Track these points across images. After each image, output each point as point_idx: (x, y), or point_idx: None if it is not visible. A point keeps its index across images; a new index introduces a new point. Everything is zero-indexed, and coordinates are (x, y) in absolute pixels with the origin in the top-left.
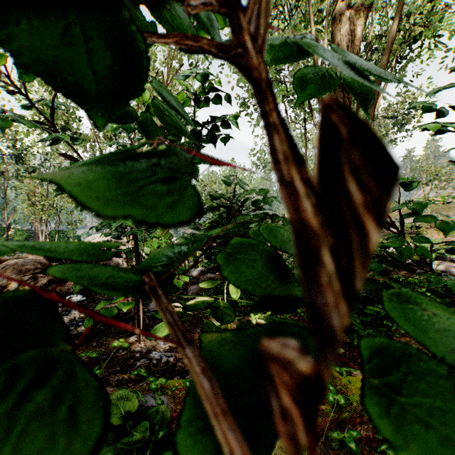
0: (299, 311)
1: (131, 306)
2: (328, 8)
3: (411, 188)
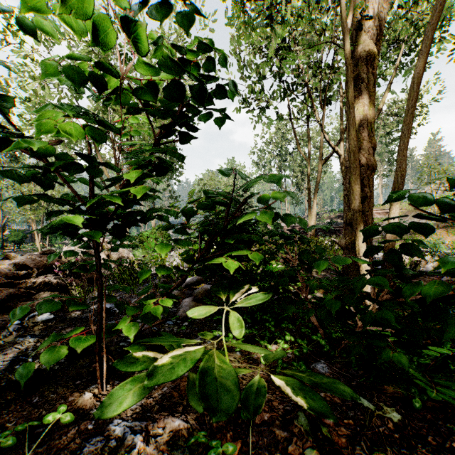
0: (323, 342)
1: (87, 345)
2: None
3: None
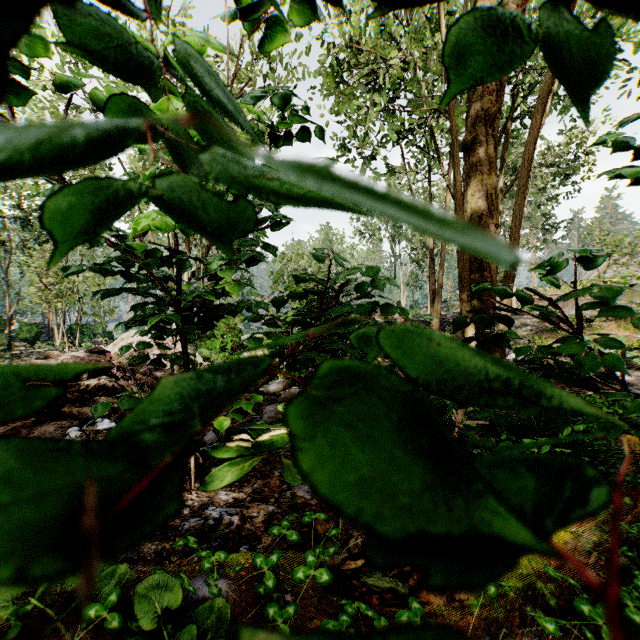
0: None
1: None
2: (465, 5)
3: (592, 266)
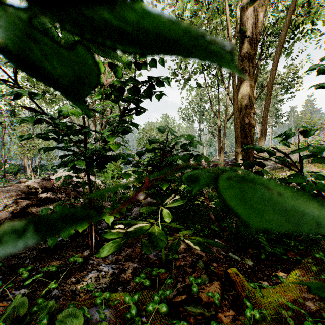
0: (217, 229)
1: (85, 227)
2: None
3: (310, 135)
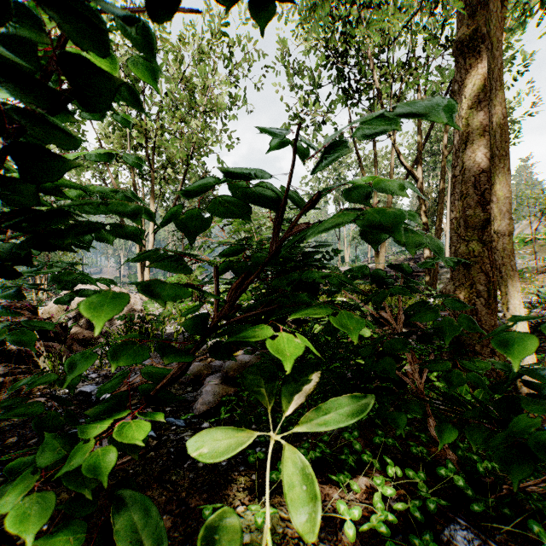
0: (460, 482)
1: None
2: None
3: None
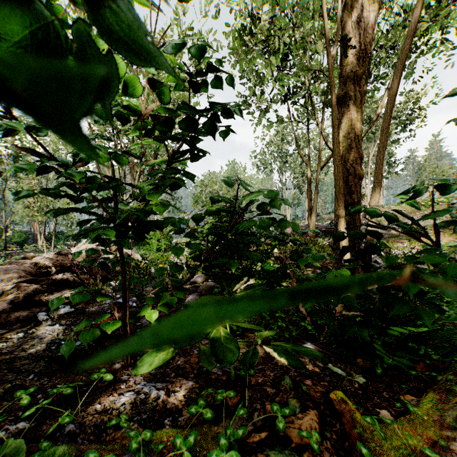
0: (310, 328)
1: (117, 326)
2: None
3: (453, 190)
